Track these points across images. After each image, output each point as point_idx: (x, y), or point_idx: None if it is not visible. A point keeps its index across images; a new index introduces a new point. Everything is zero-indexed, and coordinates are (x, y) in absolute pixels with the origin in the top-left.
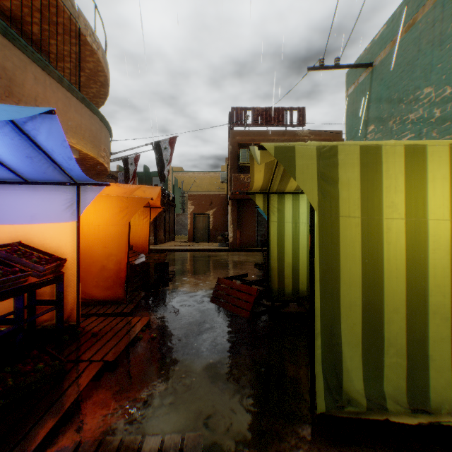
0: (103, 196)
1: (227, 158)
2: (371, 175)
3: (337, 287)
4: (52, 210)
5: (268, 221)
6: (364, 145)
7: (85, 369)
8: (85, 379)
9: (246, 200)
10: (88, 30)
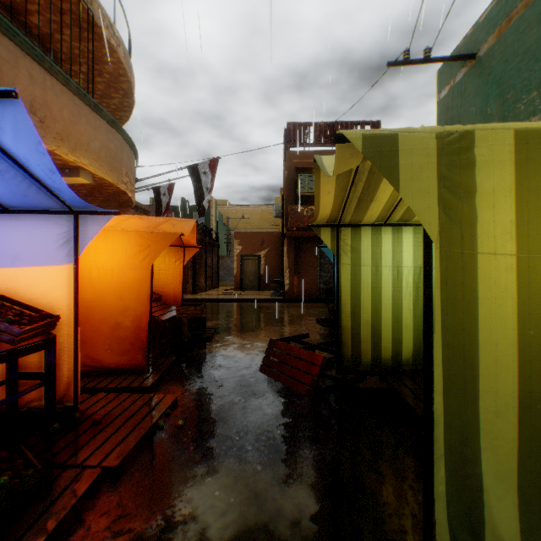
0: (117, 231)
1: (281, 188)
2: (535, 181)
3: (472, 375)
4: (41, 249)
5: (337, 263)
6: (522, 130)
7: (74, 479)
8: (69, 500)
9: (306, 238)
10: (105, 20)
